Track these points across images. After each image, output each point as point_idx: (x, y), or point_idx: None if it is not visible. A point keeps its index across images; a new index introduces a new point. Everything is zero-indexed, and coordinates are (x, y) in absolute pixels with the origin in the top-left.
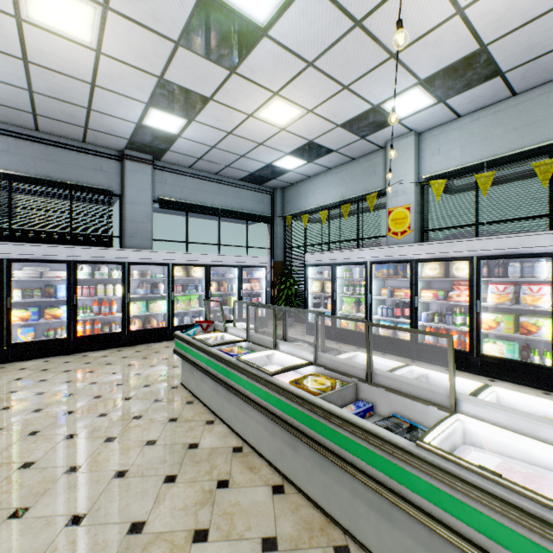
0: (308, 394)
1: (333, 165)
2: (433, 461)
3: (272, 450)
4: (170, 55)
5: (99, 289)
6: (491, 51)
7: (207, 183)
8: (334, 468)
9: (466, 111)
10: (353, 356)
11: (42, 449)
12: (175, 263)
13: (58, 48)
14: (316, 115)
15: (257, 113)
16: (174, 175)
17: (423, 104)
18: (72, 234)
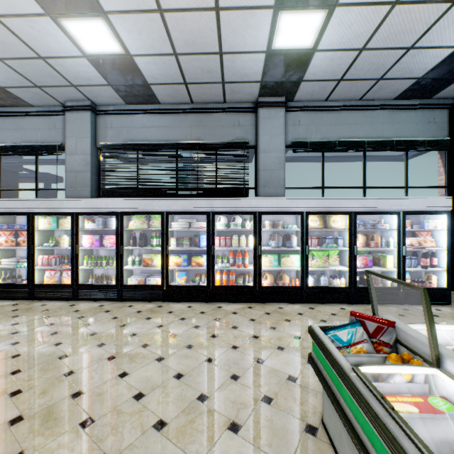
0: None
1: None
2: None
3: None
4: None
5: (233, 239)
6: None
7: (348, 113)
8: None
9: None
10: None
11: None
12: (310, 212)
13: None
14: None
15: None
16: (307, 114)
17: None
18: (215, 189)
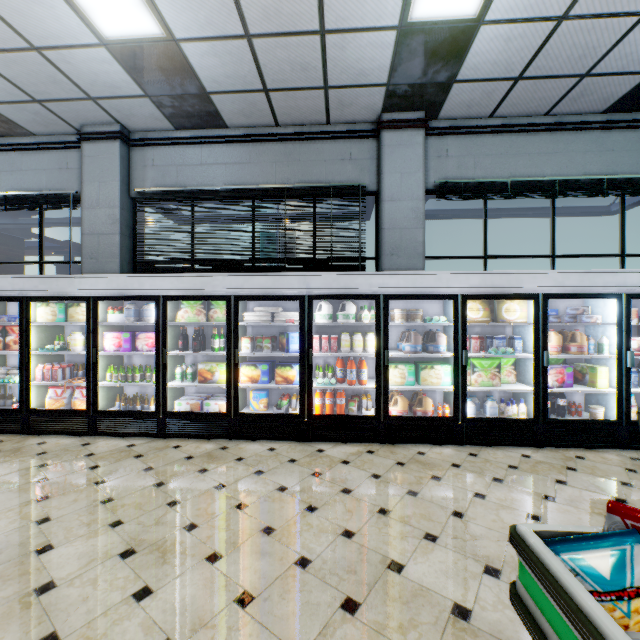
0: None
1: None
2: None
3: None
4: None
5: (342, 340)
6: None
7: (527, 137)
8: None
9: None
10: None
11: None
12: (468, 295)
13: None
14: None
15: None
16: (460, 139)
17: None
18: (313, 259)
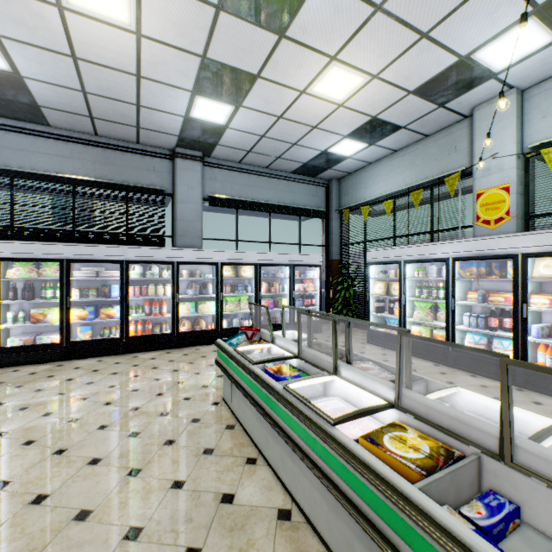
0: (398, 477)
1: (400, 146)
2: None
3: (334, 534)
4: (211, 25)
5: (150, 289)
6: None
7: (258, 178)
8: None
9: None
10: (451, 392)
11: (61, 477)
12: (224, 263)
13: (100, 37)
14: (382, 81)
15: (310, 88)
16: (223, 172)
17: (535, 45)
18: (127, 235)
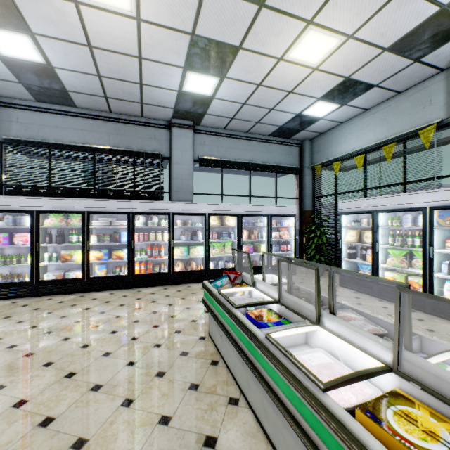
0: None
1: (371, 104)
2: None
3: None
4: (199, 3)
5: (151, 235)
6: None
7: (239, 141)
8: None
9: None
10: None
11: (67, 401)
12: (211, 213)
13: (108, 26)
14: (357, 40)
15: (287, 54)
16: (211, 137)
17: None
18: (134, 191)
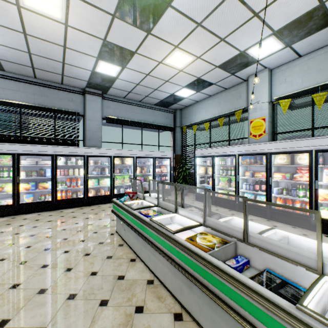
0: (200, 250)
1: (213, 93)
2: (316, 327)
3: (174, 286)
4: (109, 24)
5: (70, 171)
6: (327, 6)
7: (134, 107)
8: (221, 309)
9: (305, 52)
10: (230, 219)
11: (26, 275)
12: (115, 156)
13: (42, 24)
14: (202, 60)
15: (164, 61)
16: (114, 103)
17: (275, 49)
18: (55, 139)
